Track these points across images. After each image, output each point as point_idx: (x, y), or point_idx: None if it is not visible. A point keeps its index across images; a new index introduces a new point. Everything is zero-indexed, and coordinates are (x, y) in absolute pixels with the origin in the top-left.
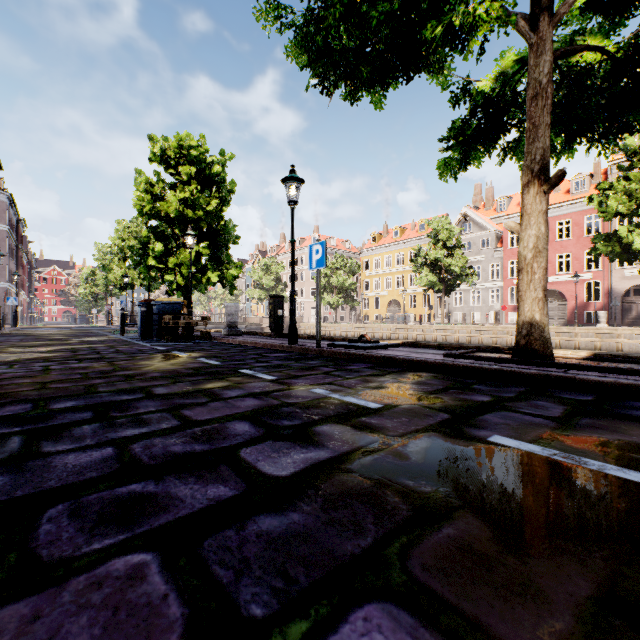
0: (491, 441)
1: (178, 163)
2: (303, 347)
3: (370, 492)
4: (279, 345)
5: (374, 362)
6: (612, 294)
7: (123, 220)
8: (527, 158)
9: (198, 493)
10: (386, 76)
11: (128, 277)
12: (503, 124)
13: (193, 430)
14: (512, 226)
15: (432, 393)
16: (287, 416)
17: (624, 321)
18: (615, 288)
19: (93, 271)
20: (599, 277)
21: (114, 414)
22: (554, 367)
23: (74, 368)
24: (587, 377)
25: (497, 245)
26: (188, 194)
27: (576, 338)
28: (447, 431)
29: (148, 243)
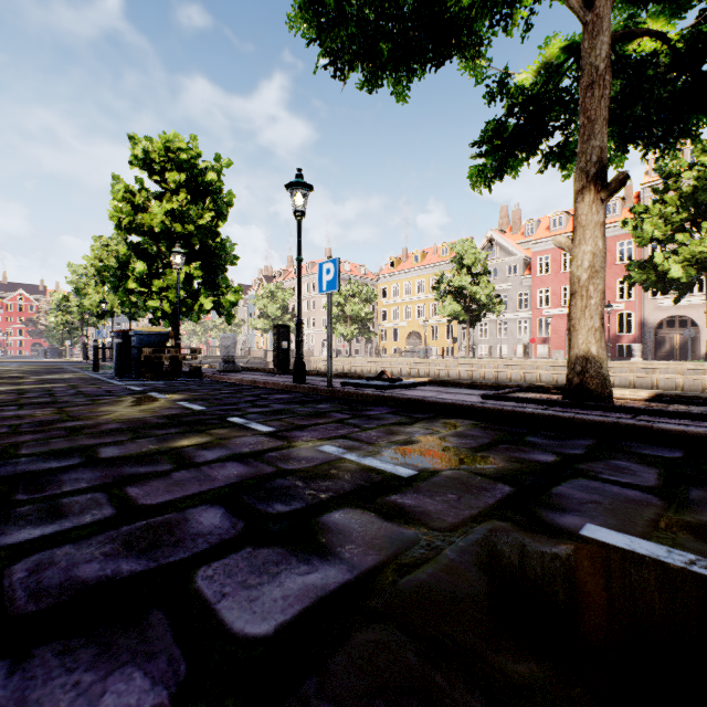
0: (587, 537)
1: (164, 168)
2: (311, 386)
3: (421, 678)
4: (283, 384)
5: (398, 405)
6: (645, 326)
7: (101, 236)
8: (581, 159)
9: (84, 700)
10: (411, 60)
11: (106, 303)
12: (545, 126)
13: (131, 527)
14: (562, 241)
15: (478, 450)
16: (282, 494)
17: (657, 355)
18: (648, 319)
19: (66, 296)
20: (632, 308)
21: (18, 497)
22: (618, 412)
23: (5, 417)
24: (668, 426)
25: (525, 272)
26: (176, 205)
27: (610, 373)
28: (517, 518)
29: (128, 262)
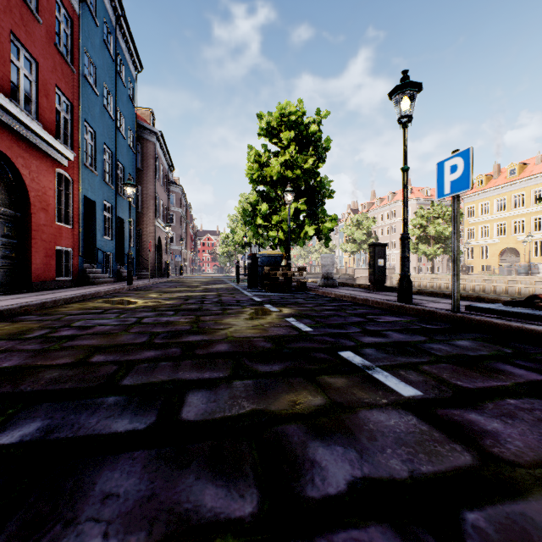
0: None
1: (280, 131)
2: (425, 309)
3: None
4: (386, 303)
5: None
6: None
7: (244, 193)
8: None
9: None
10: None
11: (246, 237)
12: None
13: None
14: None
15: None
16: None
17: None
18: None
19: (227, 235)
20: None
21: None
22: None
23: (158, 323)
24: None
25: None
26: (287, 156)
27: None
28: None
29: (257, 206)
